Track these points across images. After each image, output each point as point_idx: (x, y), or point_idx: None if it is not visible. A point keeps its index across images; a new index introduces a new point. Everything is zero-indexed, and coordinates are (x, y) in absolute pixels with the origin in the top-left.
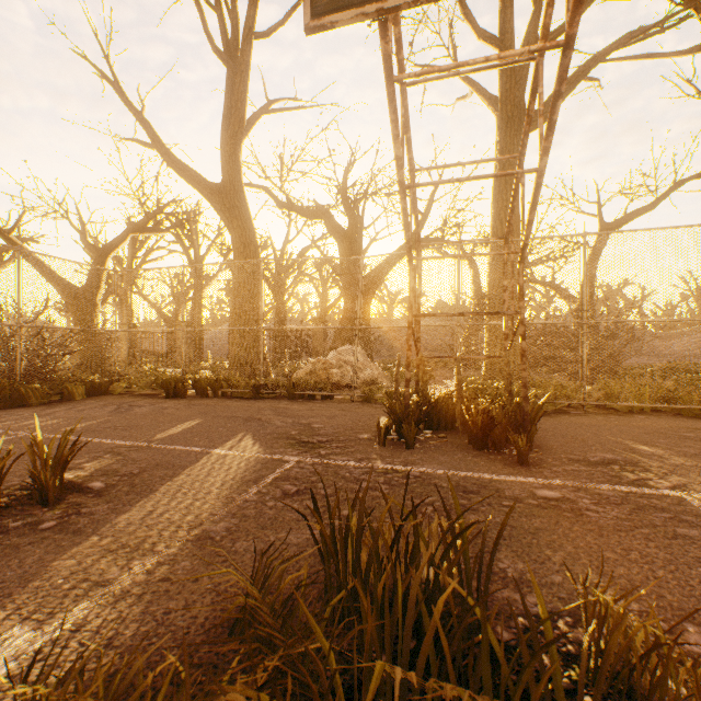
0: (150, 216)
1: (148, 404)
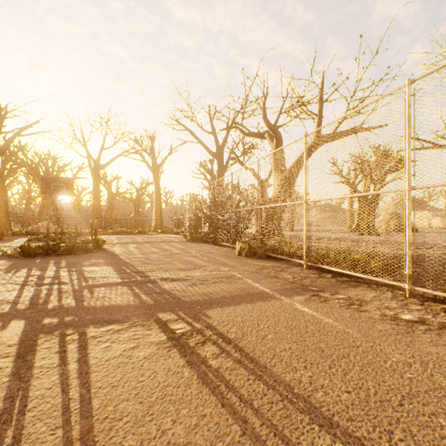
0: None
1: None
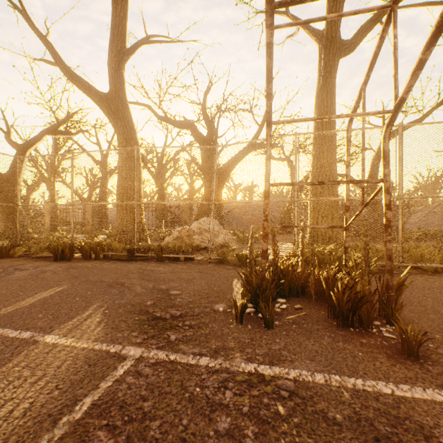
0: (60, 122)
1: (32, 267)
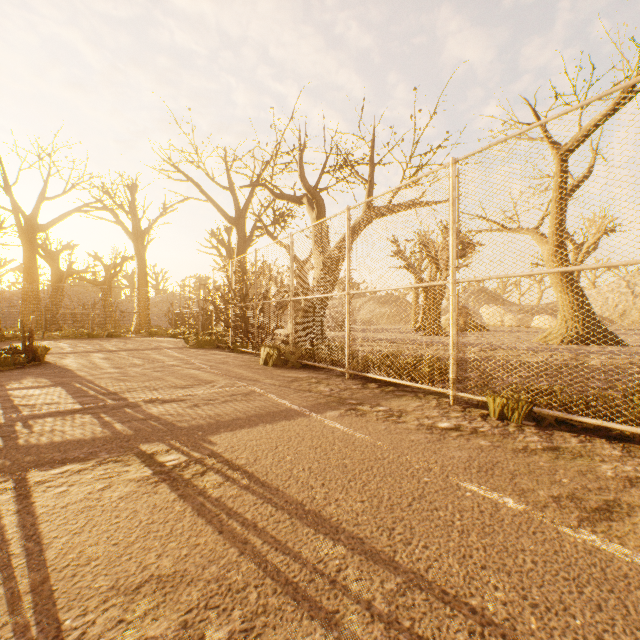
0: None
1: None
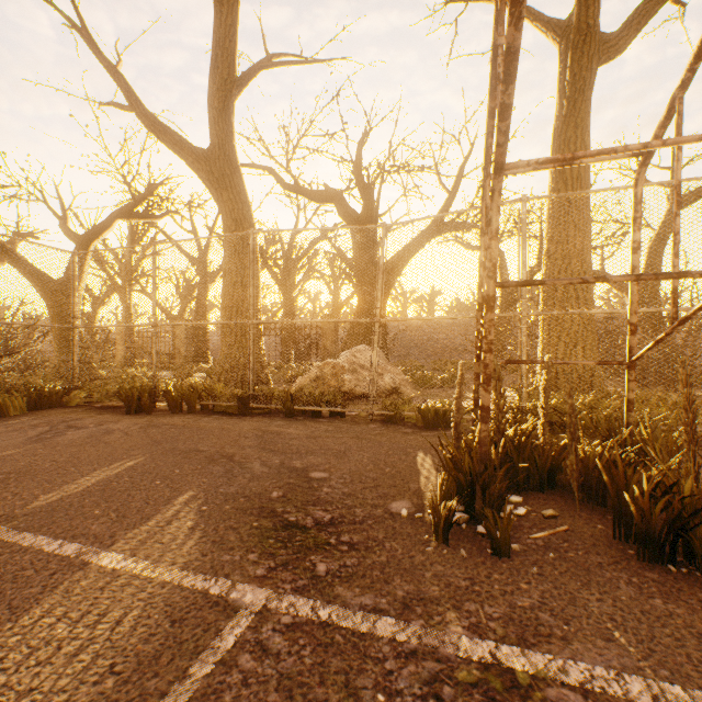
0: (138, 199)
1: (94, 424)
